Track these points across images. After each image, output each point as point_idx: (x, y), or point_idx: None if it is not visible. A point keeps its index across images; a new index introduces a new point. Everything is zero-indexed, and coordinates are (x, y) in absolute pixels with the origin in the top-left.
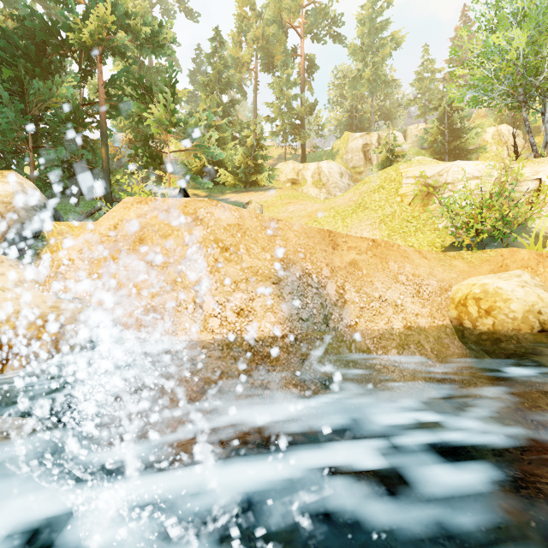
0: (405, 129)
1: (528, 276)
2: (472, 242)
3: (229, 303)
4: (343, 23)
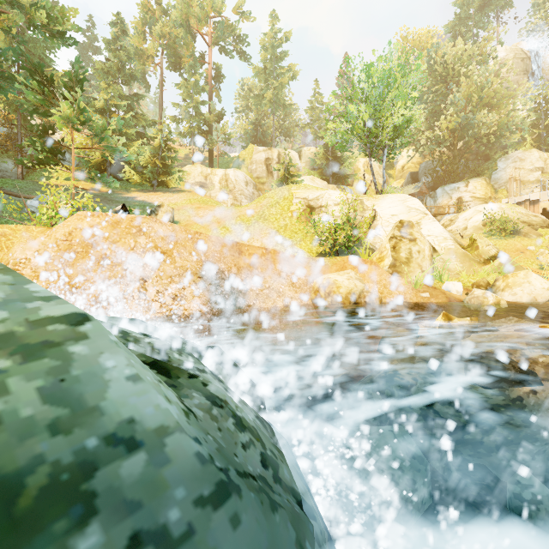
0: (300, 150)
1: (354, 273)
2: (330, 251)
3: (167, 291)
4: (249, 44)
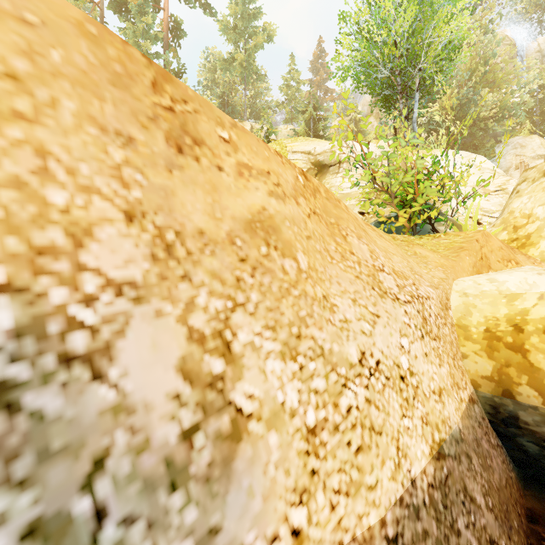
0: (276, 128)
1: None
2: (408, 224)
3: None
4: None
